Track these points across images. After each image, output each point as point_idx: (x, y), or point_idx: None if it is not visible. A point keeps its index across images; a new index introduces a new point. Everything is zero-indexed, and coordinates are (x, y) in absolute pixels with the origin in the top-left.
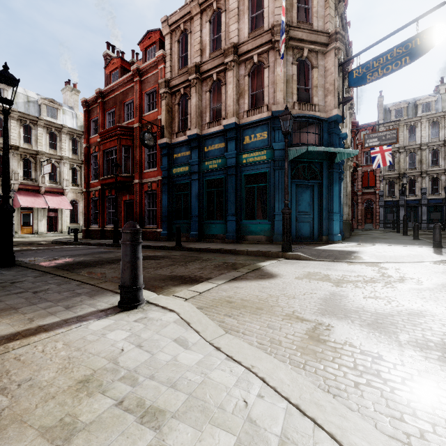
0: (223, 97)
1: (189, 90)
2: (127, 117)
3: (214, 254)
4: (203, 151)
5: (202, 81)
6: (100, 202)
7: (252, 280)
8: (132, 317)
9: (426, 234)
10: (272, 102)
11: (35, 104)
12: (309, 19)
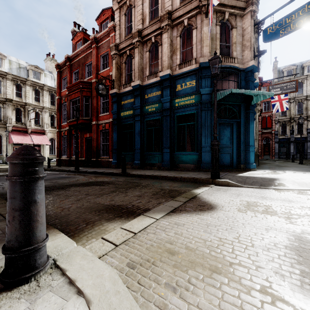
0: (159, 55)
1: (133, 51)
2: (87, 75)
3: (152, 179)
4: (144, 98)
5: (143, 44)
6: (68, 139)
7: (192, 213)
8: None
9: None
10: (199, 56)
11: (25, 69)
12: None
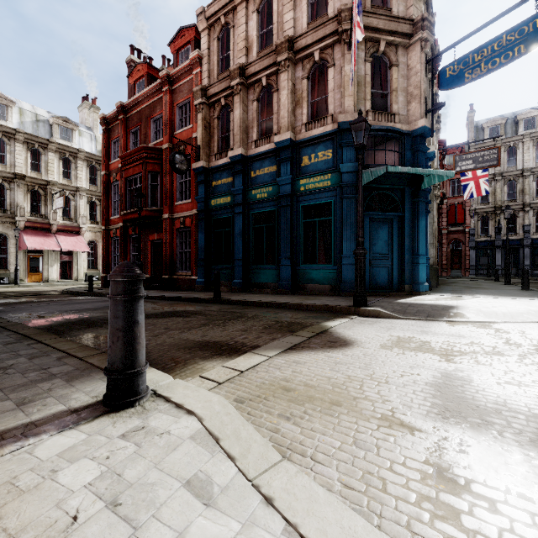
0: (274, 107)
1: (231, 99)
2: (154, 136)
3: (263, 308)
4: (249, 177)
5: (248, 88)
6: (121, 242)
7: (318, 350)
8: (119, 426)
9: (533, 283)
10: (338, 112)
11: (46, 123)
12: (386, 3)
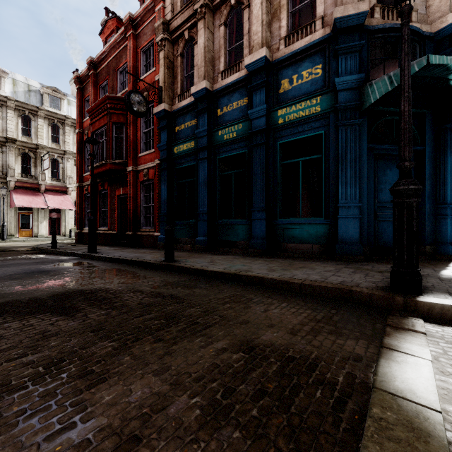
0: (245, 26)
1: (195, 30)
2: (121, 88)
3: (225, 286)
4: (215, 115)
5: (214, 13)
6: None
7: None
8: None
9: None
10: (330, 13)
11: (37, 93)
12: None
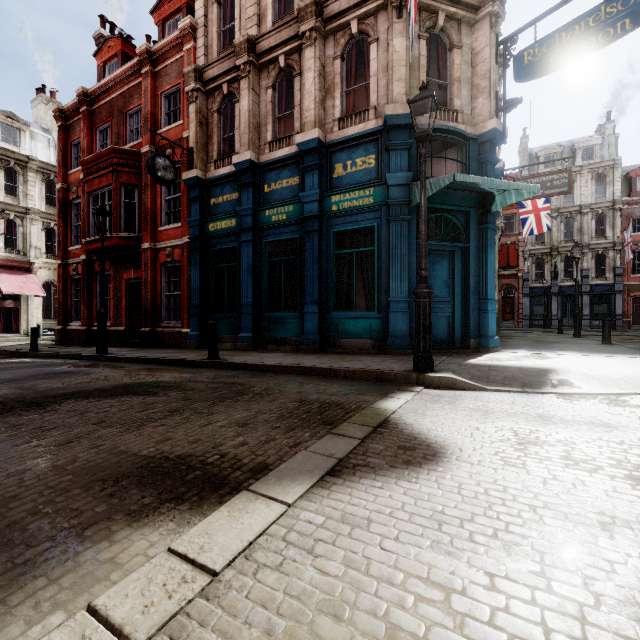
0: (296, 96)
1: (237, 86)
2: (131, 137)
3: (279, 376)
4: (261, 192)
5: (260, 71)
6: (84, 282)
7: (388, 474)
8: None
9: (600, 335)
10: (383, 103)
11: None
12: None
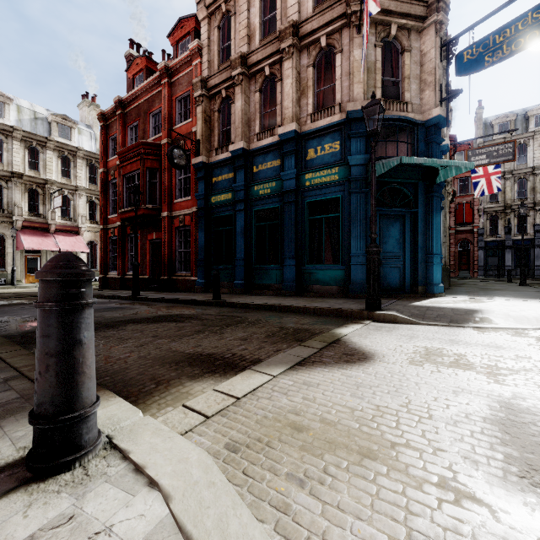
0: (278, 97)
1: (232, 91)
2: (153, 132)
3: (265, 312)
4: (251, 172)
5: (250, 78)
6: (119, 242)
7: (333, 366)
8: (33, 515)
9: None
10: (346, 100)
11: (44, 121)
12: None
